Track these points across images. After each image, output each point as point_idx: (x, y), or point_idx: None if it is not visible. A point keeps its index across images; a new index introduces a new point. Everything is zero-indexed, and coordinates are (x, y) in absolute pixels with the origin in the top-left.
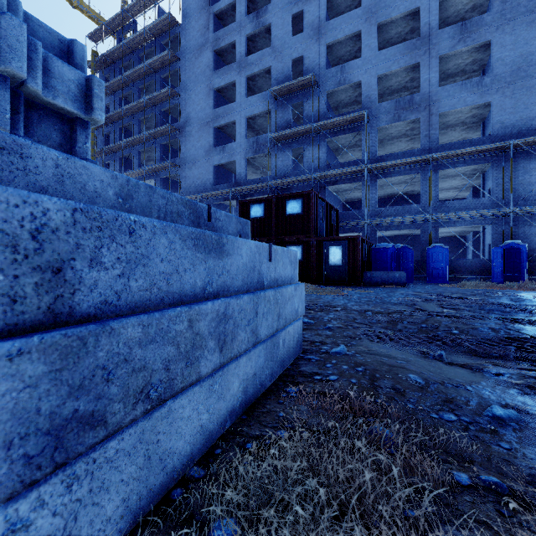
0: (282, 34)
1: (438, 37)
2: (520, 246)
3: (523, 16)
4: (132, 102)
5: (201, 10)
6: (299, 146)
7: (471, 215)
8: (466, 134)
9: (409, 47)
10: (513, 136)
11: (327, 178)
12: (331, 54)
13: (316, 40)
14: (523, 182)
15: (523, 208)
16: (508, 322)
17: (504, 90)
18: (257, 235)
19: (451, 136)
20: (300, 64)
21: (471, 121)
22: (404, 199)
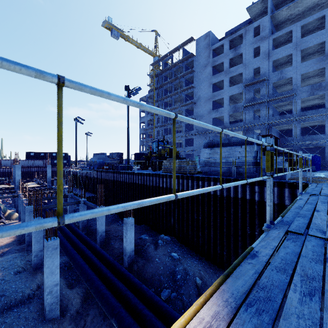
0: (248, 57)
1: None
2: None
3: None
4: (173, 92)
5: (205, 49)
6: (257, 108)
7: None
8: None
9: (319, 60)
10: None
11: (273, 123)
12: (274, 63)
13: (266, 59)
14: None
15: None
16: None
17: None
18: None
19: None
20: (257, 68)
21: None
22: (317, 128)
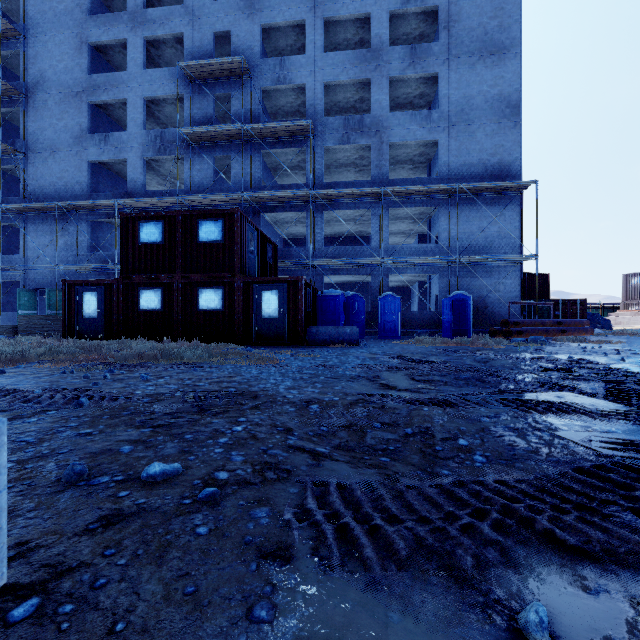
0: None
1: (389, 54)
2: (467, 298)
3: (466, 56)
4: None
5: None
6: (224, 154)
7: (421, 262)
8: (414, 175)
9: (360, 57)
10: (458, 180)
11: (262, 202)
12: (268, 43)
13: (247, 15)
14: (466, 231)
15: (467, 258)
16: (520, 408)
17: (450, 130)
18: (152, 270)
19: (400, 175)
20: (226, 43)
21: (418, 160)
22: (353, 241)
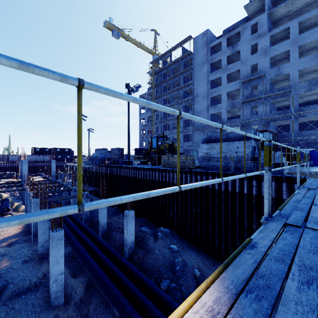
0: (246, 54)
1: None
2: None
3: None
4: (172, 89)
5: (203, 46)
6: (255, 104)
7: None
8: None
9: (317, 56)
10: None
11: (270, 119)
12: (271, 59)
13: (264, 56)
14: None
15: None
16: None
17: None
18: None
19: None
20: (254, 65)
21: None
22: (315, 123)
